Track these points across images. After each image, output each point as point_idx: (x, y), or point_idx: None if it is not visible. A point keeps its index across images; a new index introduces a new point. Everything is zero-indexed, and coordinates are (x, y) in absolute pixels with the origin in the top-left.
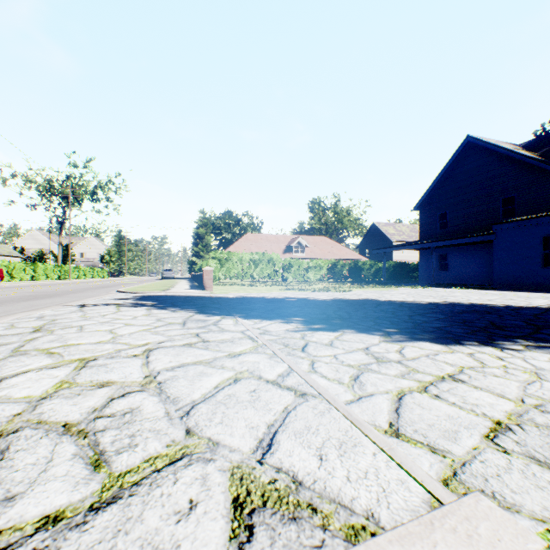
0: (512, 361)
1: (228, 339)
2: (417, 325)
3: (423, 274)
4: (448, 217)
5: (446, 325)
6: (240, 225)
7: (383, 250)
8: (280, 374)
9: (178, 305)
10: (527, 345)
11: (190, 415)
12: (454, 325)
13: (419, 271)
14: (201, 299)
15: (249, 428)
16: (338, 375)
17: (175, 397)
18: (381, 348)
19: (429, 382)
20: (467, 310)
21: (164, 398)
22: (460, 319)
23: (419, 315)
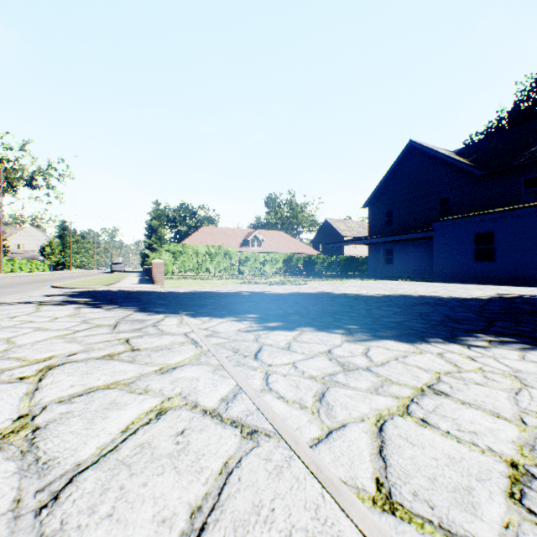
0: (485, 361)
1: (165, 344)
2: (376, 320)
3: (371, 267)
4: (393, 215)
5: (404, 319)
6: (196, 218)
7: (336, 244)
8: (224, 397)
9: (117, 302)
10: (489, 340)
11: (58, 502)
12: (412, 319)
13: (368, 265)
14: (147, 294)
15: (158, 523)
16: (298, 393)
17: (49, 459)
18: (345, 350)
19: (409, 399)
20: (419, 302)
21: (28, 463)
22: (415, 312)
23: (376, 309)
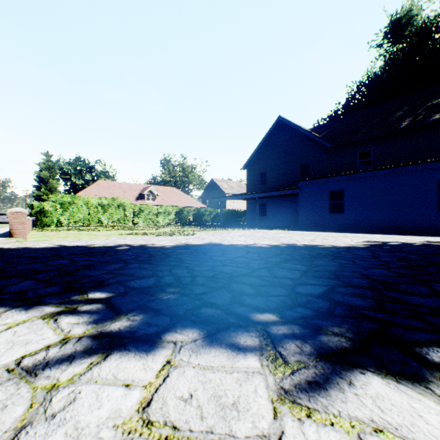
0: None
1: None
2: (293, 292)
3: (249, 219)
4: (266, 176)
5: (327, 287)
6: (92, 172)
7: (221, 199)
8: None
9: None
10: None
11: None
12: (335, 285)
13: (247, 217)
14: None
15: None
16: None
17: None
18: None
19: None
20: (314, 254)
21: None
22: (325, 270)
23: (278, 267)
